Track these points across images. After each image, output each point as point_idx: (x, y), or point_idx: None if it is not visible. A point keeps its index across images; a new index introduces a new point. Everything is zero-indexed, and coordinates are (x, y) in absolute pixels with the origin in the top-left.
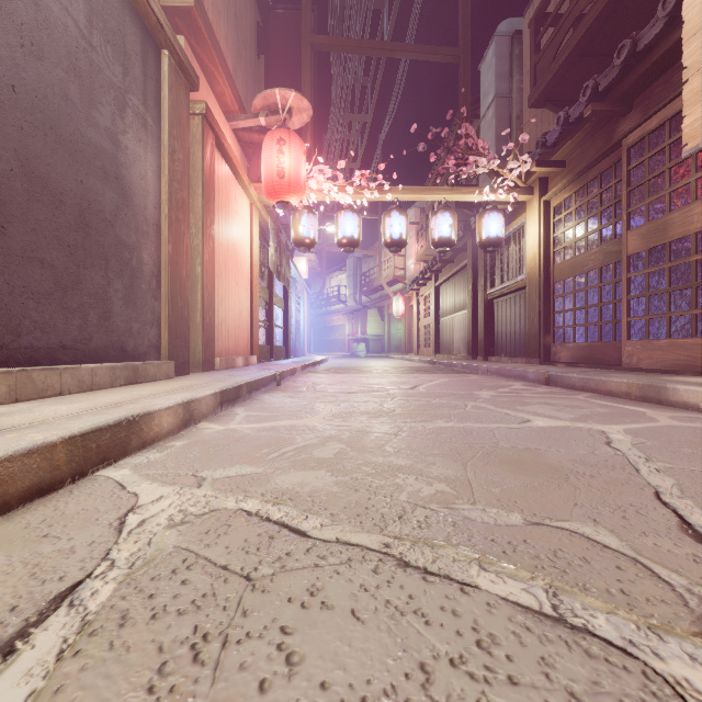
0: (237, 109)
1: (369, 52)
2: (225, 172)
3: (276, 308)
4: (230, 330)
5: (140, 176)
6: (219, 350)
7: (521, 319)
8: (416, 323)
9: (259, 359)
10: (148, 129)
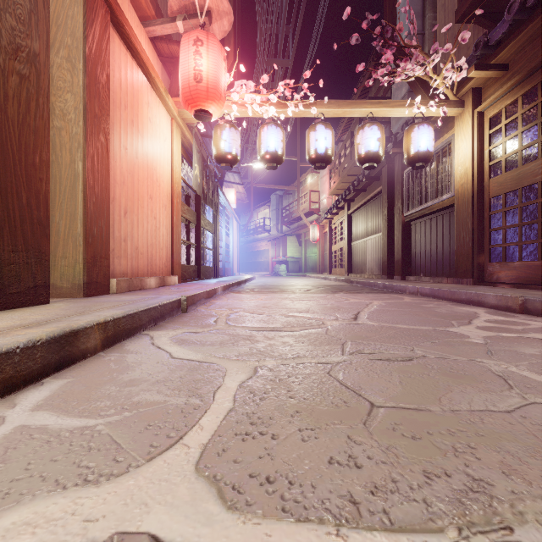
0: (153, 13)
1: None
2: (131, 68)
3: (206, 232)
4: (141, 247)
5: None
6: (122, 269)
7: (444, 239)
8: (329, 247)
9: (184, 278)
10: None
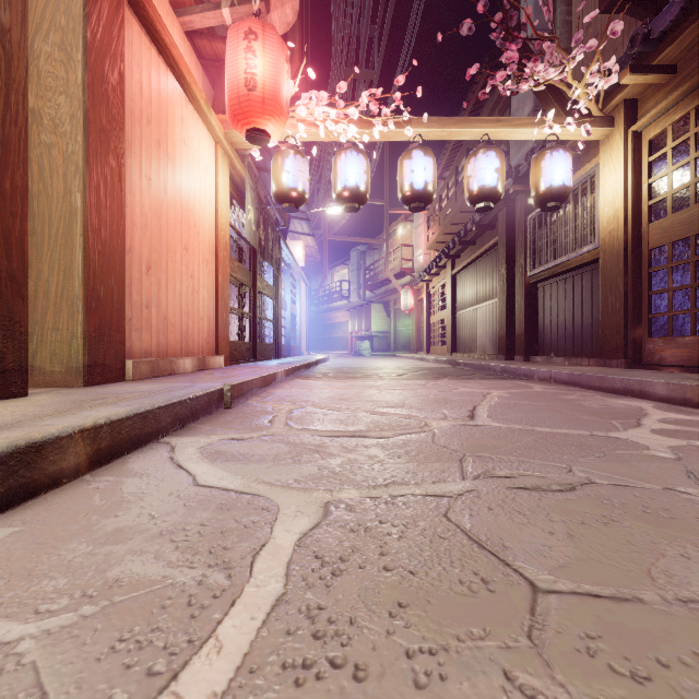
0: None
1: None
2: (157, 68)
3: (265, 298)
4: (171, 317)
5: None
6: (143, 347)
7: (584, 306)
8: (427, 318)
9: (234, 359)
10: None
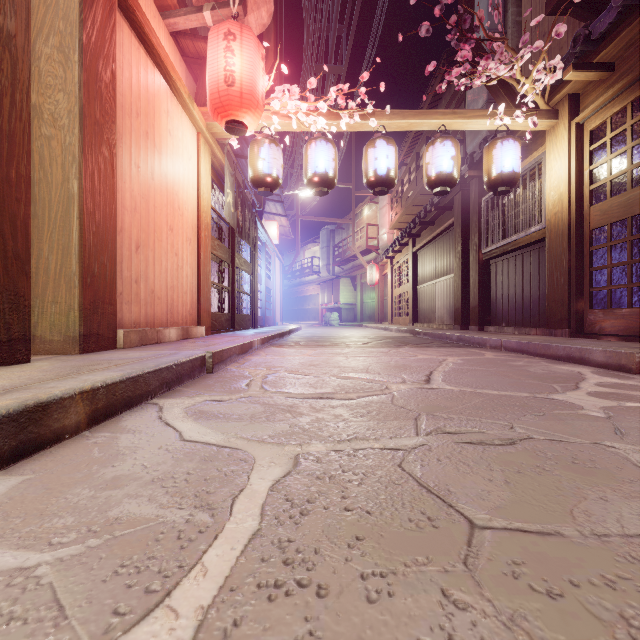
0: (175, 2)
1: None
2: (146, 66)
3: (242, 273)
4: (158, 291)
5: None
6: (133, 318)
7: (533, 281)
8: (390, 291)
9: (214, 329)
10: None
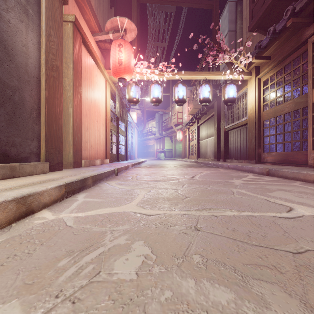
0: (97, 29)
1: (166, 3)
2: (89, 60)
3: (121, 136)
4: (93, 145)
5: (22, 44)
6: (85, 156)
7: (244, 140)
8: (188, 143)
9: (111, 160)
10: (29, 16)
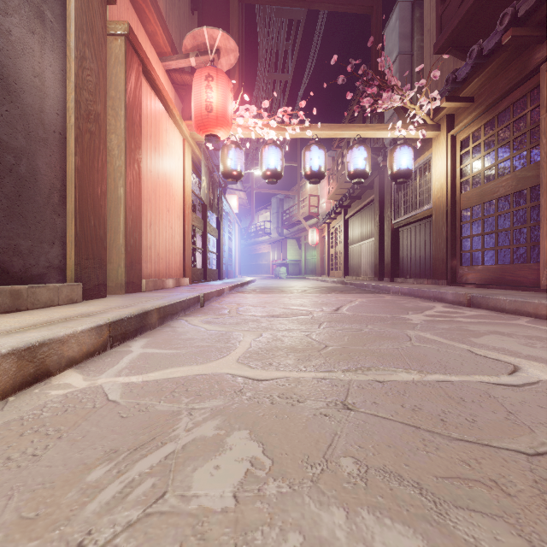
0: (169, 50)
1: (290, 3)
2: (154, 103)
3: (211, 237)
4: (161, 253)
5: (34, 72)
6: (148, 272)
7: (426, 245)
8: (328, 250)
9: (193, 280)
10: (46, 24)
